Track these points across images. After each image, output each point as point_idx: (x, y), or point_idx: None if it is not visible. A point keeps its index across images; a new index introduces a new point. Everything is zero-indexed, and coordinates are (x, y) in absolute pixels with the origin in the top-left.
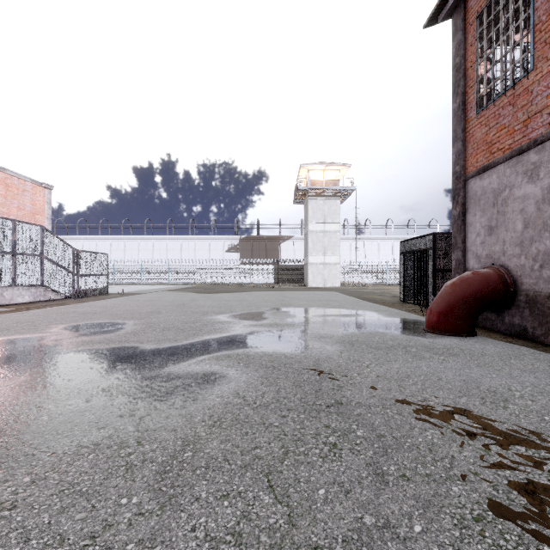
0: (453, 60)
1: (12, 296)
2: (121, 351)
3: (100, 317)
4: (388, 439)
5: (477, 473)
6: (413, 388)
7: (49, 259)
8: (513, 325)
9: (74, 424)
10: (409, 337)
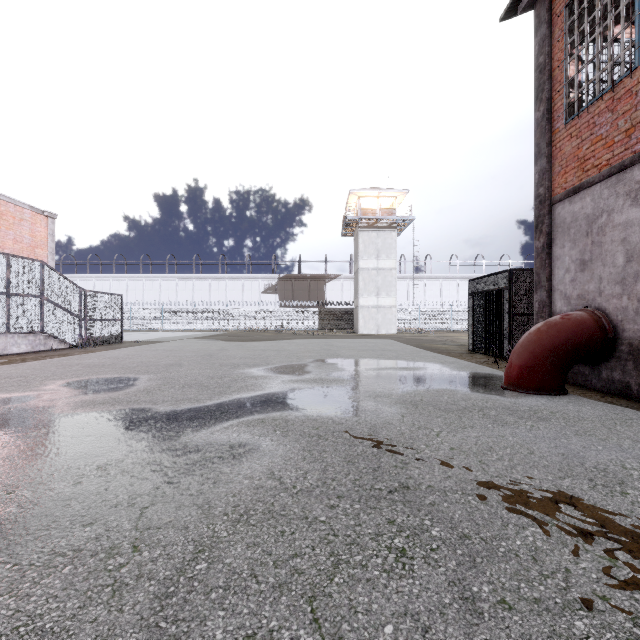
0: (535, 59)
1: (5, 346)
2: (128, 415)
3: (109, 371)
4: (475, 542)
5: (606, 598)
6: (499, 464)
7: (50, 300)
8: (612, 381)
9: (51, 519)
10: (485, 396)
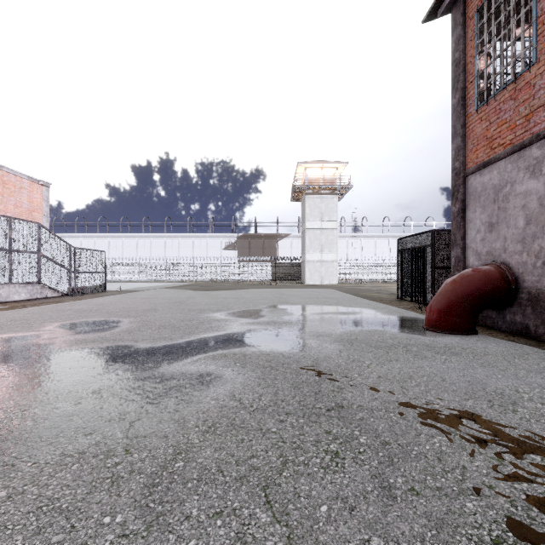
0: (452, 55)
1: (8, 294)
2: (115, 351)
3: (96, 315)
4: (394, 447)
5: (492, 487)
6: (417, 389)
7: (46, 256)
8: (515, 323)
9: (59, 430)
10: (409, 335)
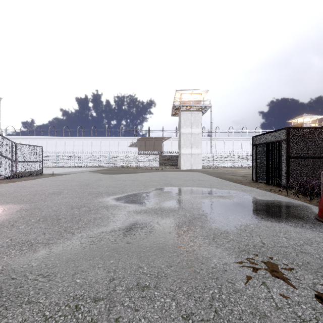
0: None
1: None
2: None
3: (0, 200)
4: None
5: None
6: None
7: None
8: None
9: None
10: (319, 235)
